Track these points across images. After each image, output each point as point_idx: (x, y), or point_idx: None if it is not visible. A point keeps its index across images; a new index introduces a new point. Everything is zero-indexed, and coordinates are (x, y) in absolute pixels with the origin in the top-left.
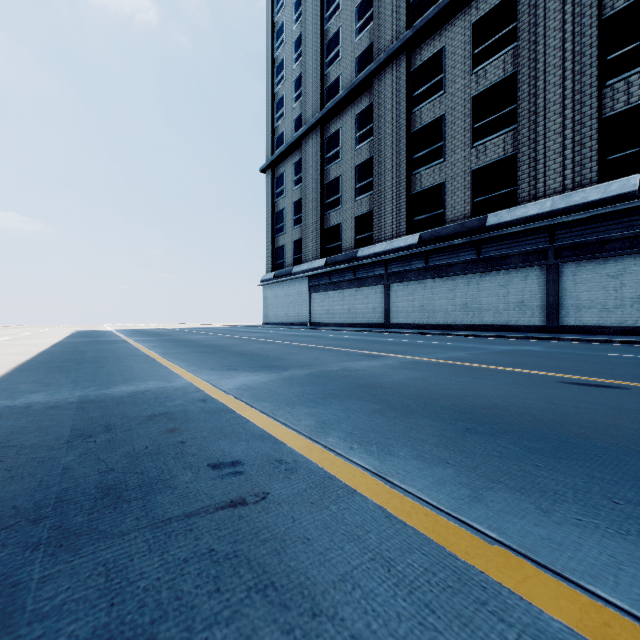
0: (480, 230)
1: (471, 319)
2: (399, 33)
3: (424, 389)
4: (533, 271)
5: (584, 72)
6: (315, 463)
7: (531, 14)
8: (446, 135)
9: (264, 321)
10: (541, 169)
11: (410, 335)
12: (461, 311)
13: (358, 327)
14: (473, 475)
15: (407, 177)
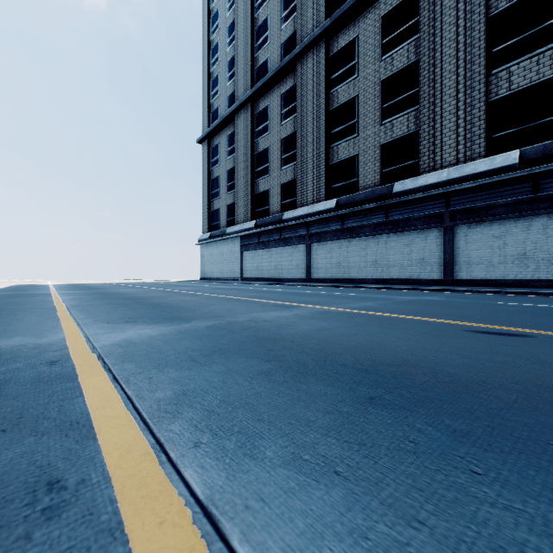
0: (388, 196)
1: (380, 274)
2: (319, 22)
3: (328, 341)
4: (432, 232)
5: (474, 61)
6: (112, 486)
7: (430, 10)
8: (359, 113)
9: (201, 277)
10: (439, 144)
11: (327, 288)
12: (372, 267)
13: (284, 281)
14: (375, 505)
15: (326, 149)
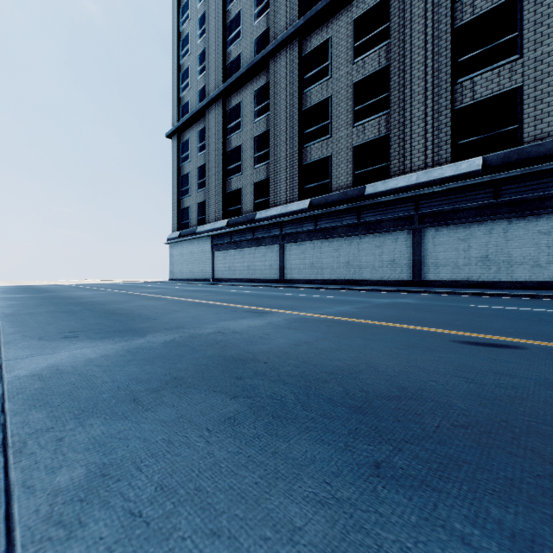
0: (360, 198)
1: (353, 275)
2: (292, 21)
3: (308, 361)
4: (402, 234)
5: (441, 70)
6: None
7: (400, 17)
8: (332, 115)
9: (170, 277)
10: (408, 148)
11: (301, 289)
12: (344, 268)
13: (257, 282)
14: None
15: (299, 149)
